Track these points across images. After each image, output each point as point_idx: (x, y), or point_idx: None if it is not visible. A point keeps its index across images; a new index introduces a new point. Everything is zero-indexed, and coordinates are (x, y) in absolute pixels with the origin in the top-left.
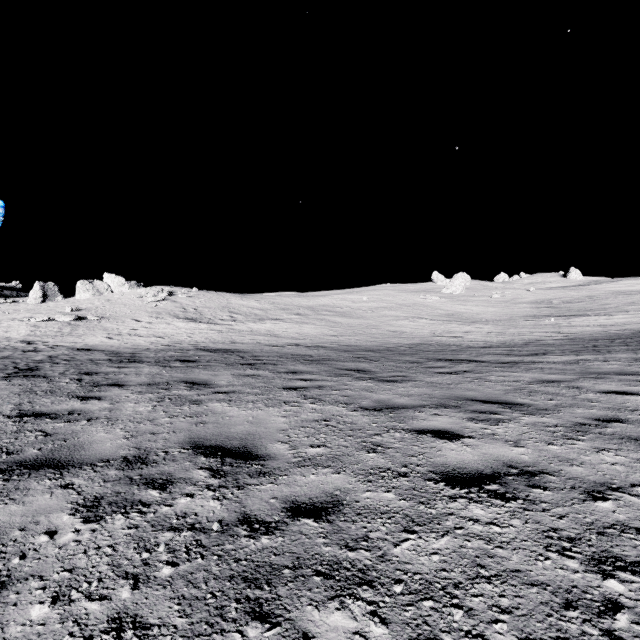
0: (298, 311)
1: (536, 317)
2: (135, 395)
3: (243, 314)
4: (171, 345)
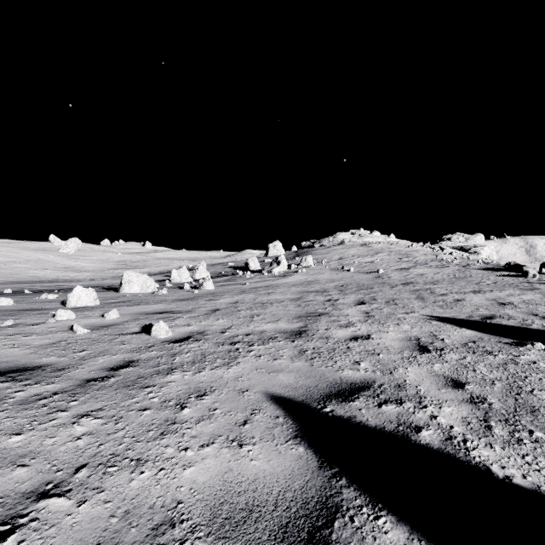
0: None
1: (115, 269)
2: None
3: None
4: None
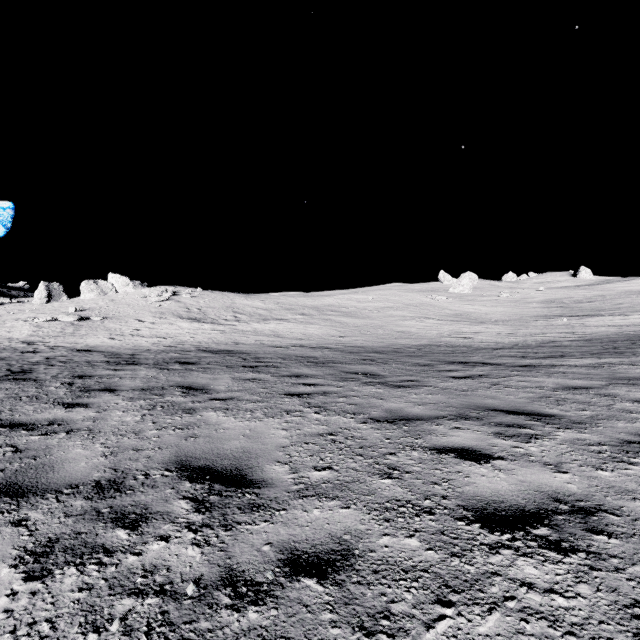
0: (303, 311)
1: (547, 317)
2: (125, 402)
3: (247, 314)
4: (173, 346)
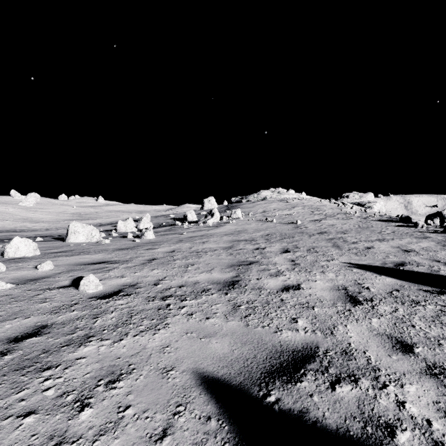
0: None
1: (70, 220)
2: None
3: None
4: None
